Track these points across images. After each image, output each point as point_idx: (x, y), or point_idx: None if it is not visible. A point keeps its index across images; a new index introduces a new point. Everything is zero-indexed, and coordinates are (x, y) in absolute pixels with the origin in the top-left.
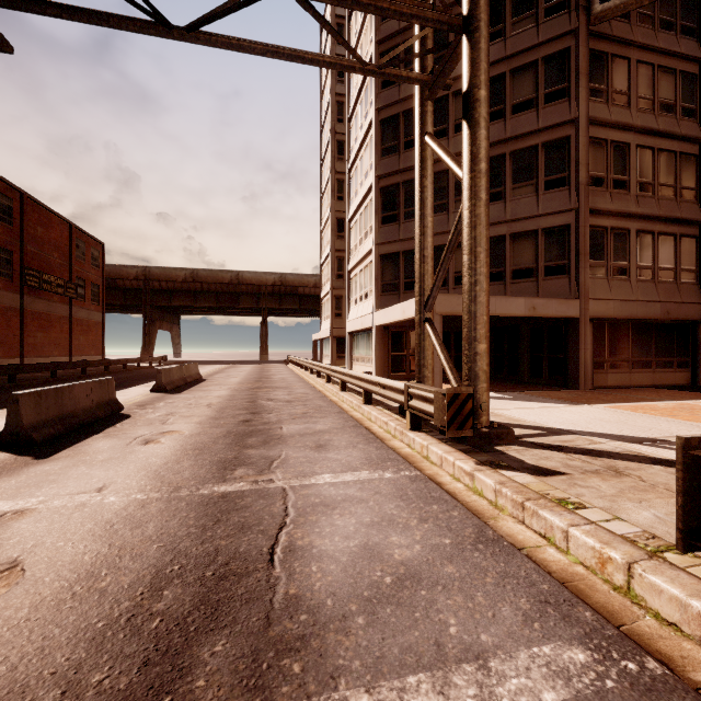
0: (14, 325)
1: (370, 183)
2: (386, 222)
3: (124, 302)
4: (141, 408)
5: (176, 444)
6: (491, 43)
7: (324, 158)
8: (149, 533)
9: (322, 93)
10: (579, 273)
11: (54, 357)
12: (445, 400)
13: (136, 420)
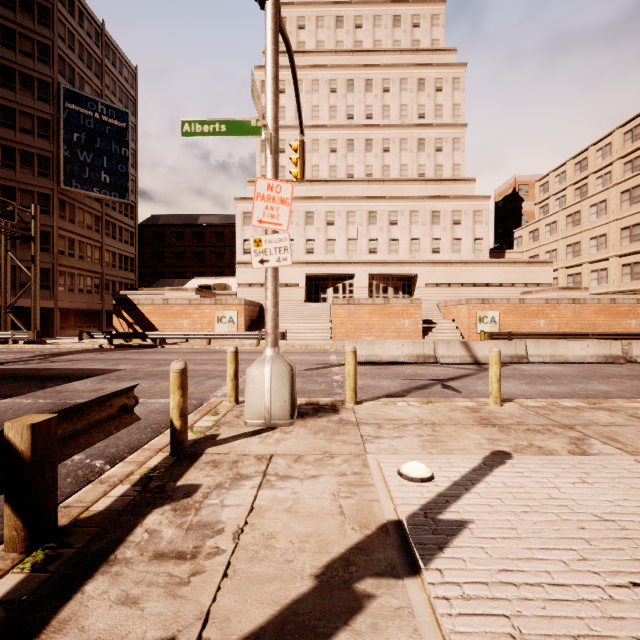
0: None
1: None
2: None
3: None
4: None
5: None
6: (7, 168)
7: None
8: None
9: None
10: (55, 290)
11: None
12: (34, 333)
13: None
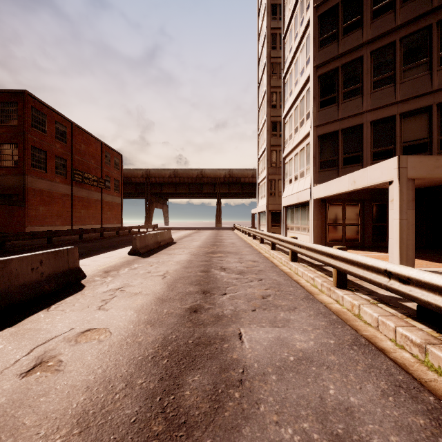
0: (67, 205)
1: (307, 75)
2: (324, 106)
3: (135, 192)
4: (104, 275)
5: (68, 381)
6: None
7: (261, 80)
8: None
9: (259, 34)
10: None
11: (91, 225)
12: None
13: (81, 296)
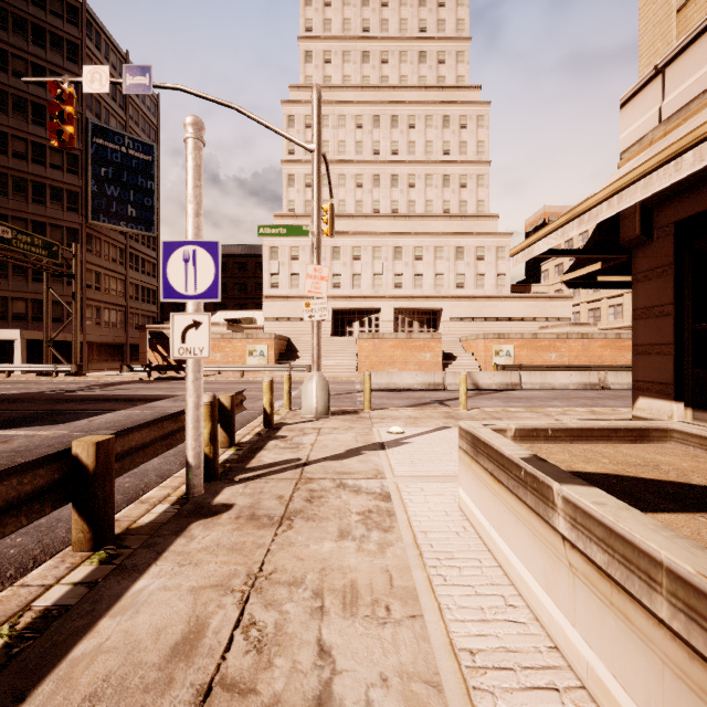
0: None
1: None
2: None
3: None
4: None
5: None
6: (38, 204)
7: None
8: (49, 384)
9: None
10: (84, 323)
11: None
12: (77, 366)
13: None
